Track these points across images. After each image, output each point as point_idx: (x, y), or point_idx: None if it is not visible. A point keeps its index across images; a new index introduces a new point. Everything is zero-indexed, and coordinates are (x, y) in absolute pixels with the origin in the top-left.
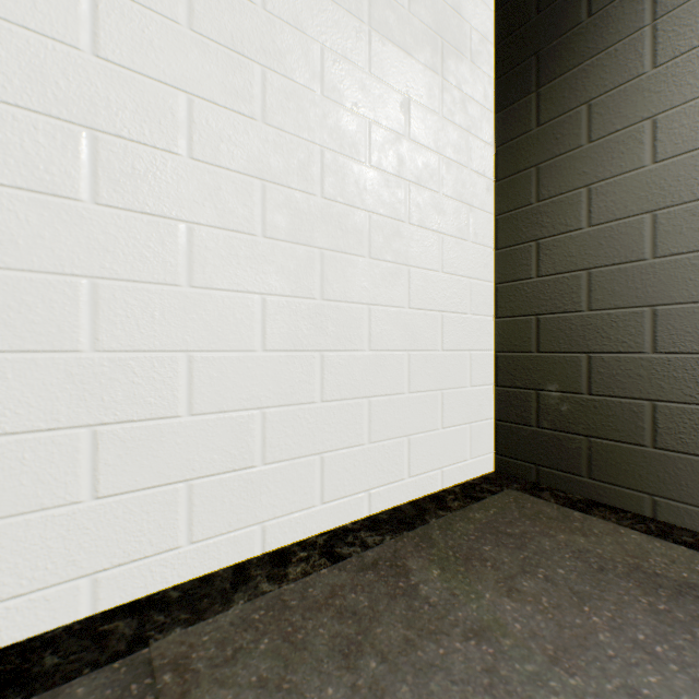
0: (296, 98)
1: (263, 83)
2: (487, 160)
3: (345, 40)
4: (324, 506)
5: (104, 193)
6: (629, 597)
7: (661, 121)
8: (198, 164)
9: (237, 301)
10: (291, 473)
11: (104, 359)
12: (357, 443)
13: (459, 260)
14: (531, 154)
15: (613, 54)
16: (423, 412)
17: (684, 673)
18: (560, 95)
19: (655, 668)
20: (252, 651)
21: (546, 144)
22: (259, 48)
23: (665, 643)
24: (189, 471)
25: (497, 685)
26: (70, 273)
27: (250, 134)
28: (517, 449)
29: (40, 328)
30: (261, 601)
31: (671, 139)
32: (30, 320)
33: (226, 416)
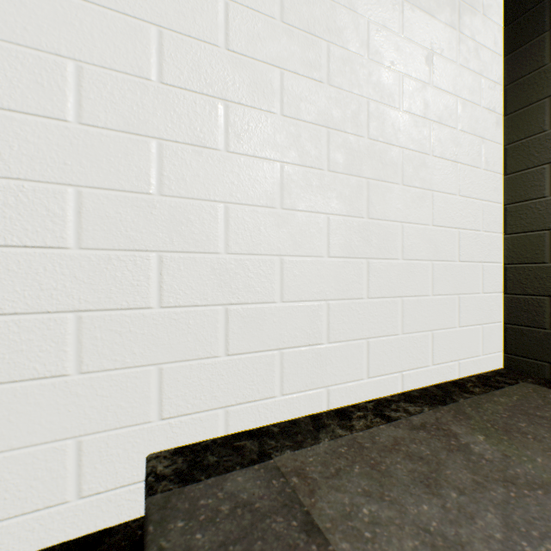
0: (350, 63)
1: (328, 54)
2: (496, 97)
3: (384, 13)
4: (369, 380)
5: (231, 144)
6: None
7: None
8: (286, 119)
9: (311, 220)
10: (346, 351)
11: (231, 259)
12: (393, 333)
13: (472, 185)
14: (544, 87)
15: None
16: (443, 312)
17: None
18: None
19: None
20: (350, 472)
21: None
22: (325, 28)
23: None
24: (281, 342)
25: None
26: (213, 200)
27: (319, 94)
28: (528, 349)
29: (197, 237)
30: (341, 440)
31: None
32: (192, 231)
33: (304, 304)
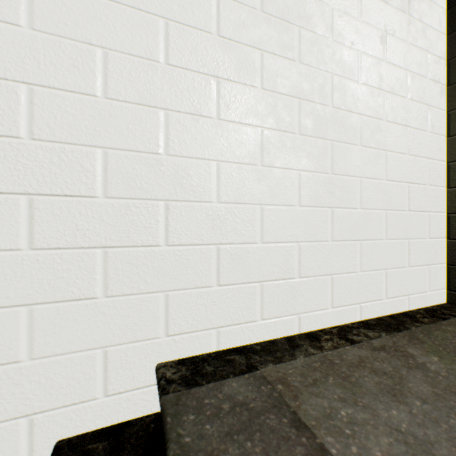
0: (317, 44)
1: (299, 37)
2: (441, 70)
3: (345, 1)
4: (333, 309)
5: (222, 113)
6: None
7: None
8: (265, 92)
9: (285, 175)
10: (314, 285)
11: (222, 207)
12: (353, 271)
13: (420, 146)
14: None
15: None
16: (395, 254)
17: None
18: None
19: None
20: (325, 382)
21: None
22: (296, 16)
23: None
24: (261, 276)
25: None
26: (207, 159)
27: (292, 71)
28: None
29: (195, 189)
30: (314, 357)
31: None
32: (191, 184)
33: (279, 245)
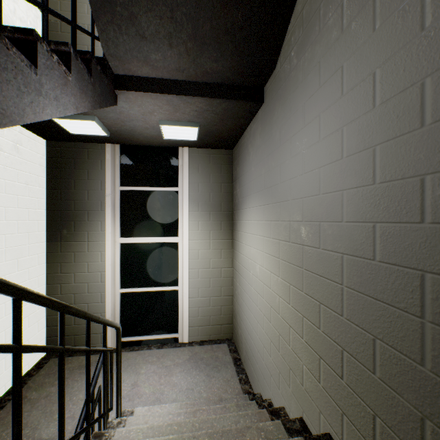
0: None
1: None
2: (44, 257)
3: None
4: None
5: None
6: (77, 372)
7: (89, 264)
8: None
9: None
10: None
11: None
12: (2, 373)
13: None
14: (59, 259)
15: (80, 243)
16: None
17: (81, 380)
18: (68, 247)
19: (77, 382)
20: None
21: (64, 258)
22: None
23: (80, 377)
24: None
25: (51, 400)
26: None
27: None
28: (55, 344)
29: None
30: None
31: (91, 268)
32: None
33: None
